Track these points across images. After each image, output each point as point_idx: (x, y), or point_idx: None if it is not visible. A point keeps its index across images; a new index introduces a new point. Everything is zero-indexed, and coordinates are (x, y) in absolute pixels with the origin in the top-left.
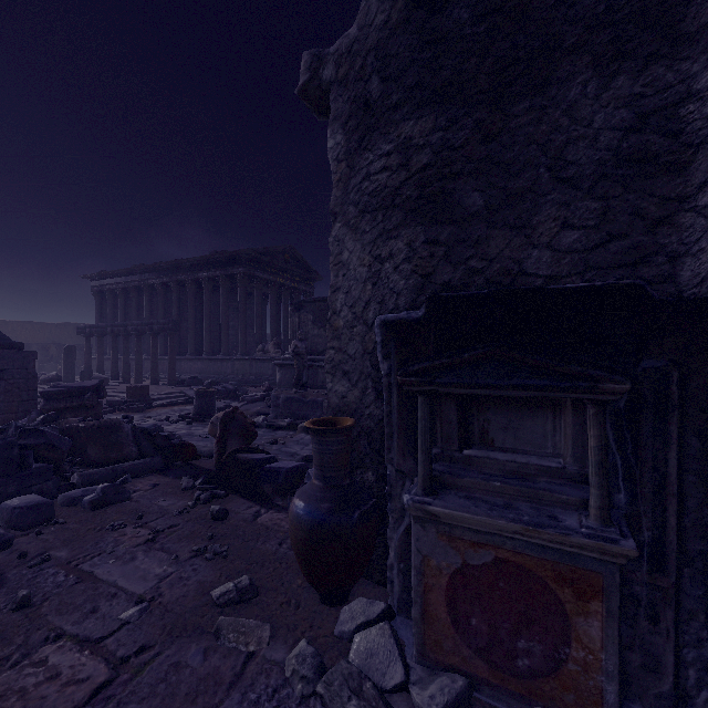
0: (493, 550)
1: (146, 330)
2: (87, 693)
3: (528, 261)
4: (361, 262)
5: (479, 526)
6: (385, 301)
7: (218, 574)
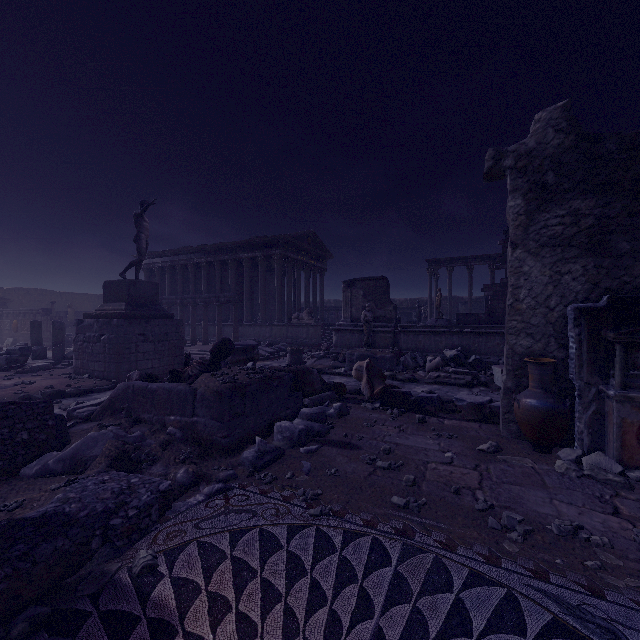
0: None
1: (213, 301)
2: (477, 476)
3: None
4: (541, 273)
5: None
6: (565, 296)
7: (466, 443)
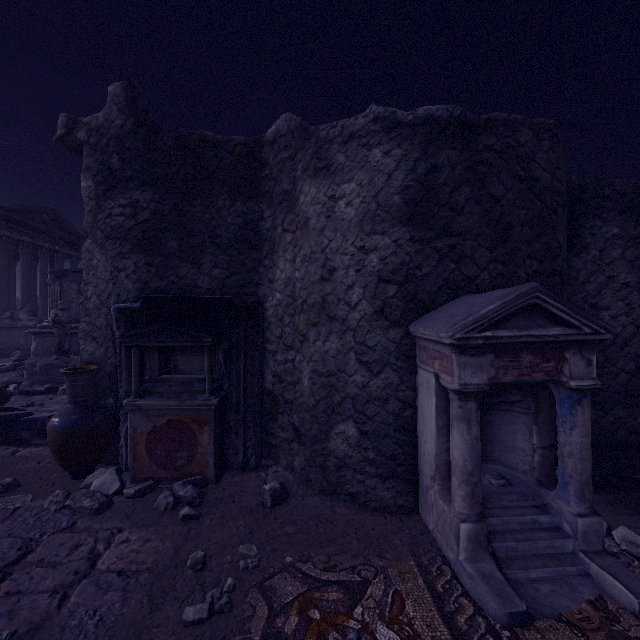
0: (167, 416)
1: None
2: None
3: (199, 280)
4: (105, 268)
5: (160, 406)
6: (121, 295)
7: None
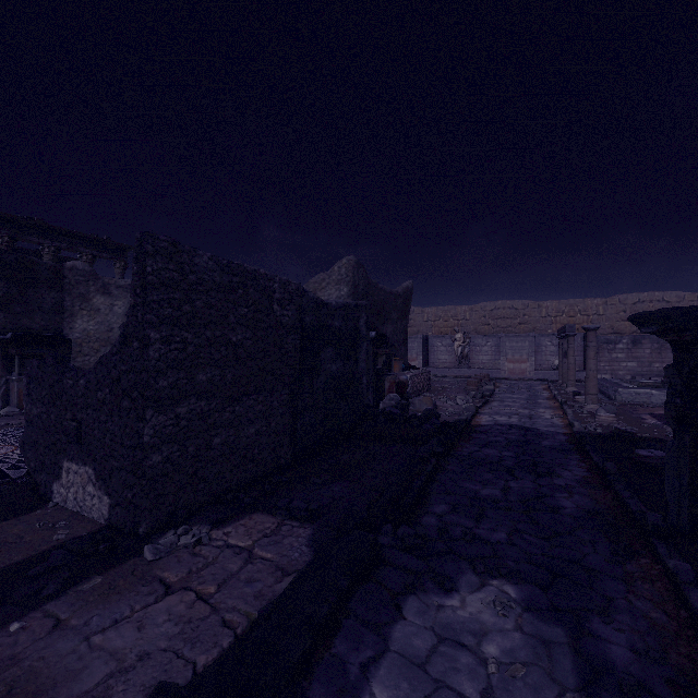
0: None
1: None
2: None
3: (34, 326)
4: None
5: None
6: None
7: None
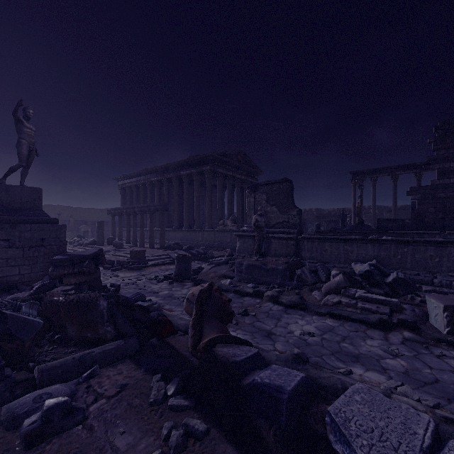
0: None
1: (146, 210)
2: None
3: None
4: None
5: None
6: None
7: None
